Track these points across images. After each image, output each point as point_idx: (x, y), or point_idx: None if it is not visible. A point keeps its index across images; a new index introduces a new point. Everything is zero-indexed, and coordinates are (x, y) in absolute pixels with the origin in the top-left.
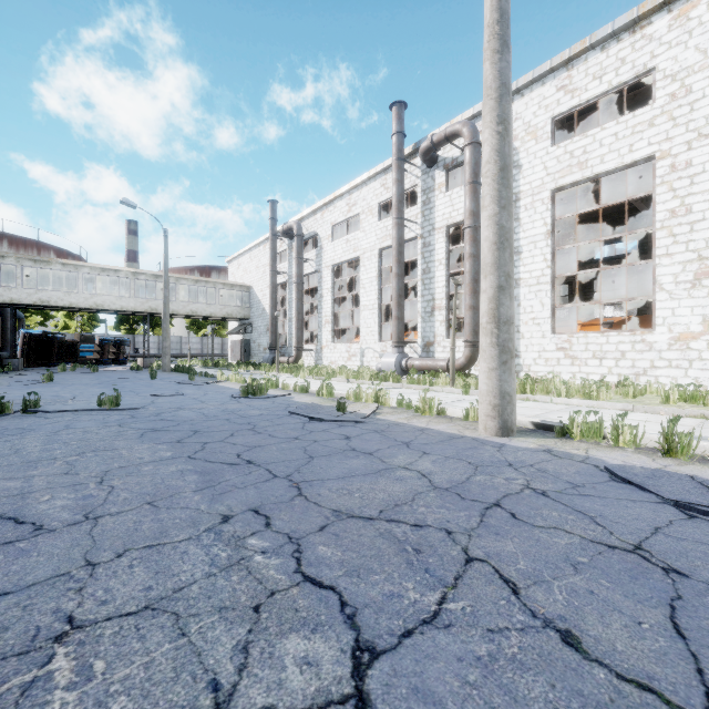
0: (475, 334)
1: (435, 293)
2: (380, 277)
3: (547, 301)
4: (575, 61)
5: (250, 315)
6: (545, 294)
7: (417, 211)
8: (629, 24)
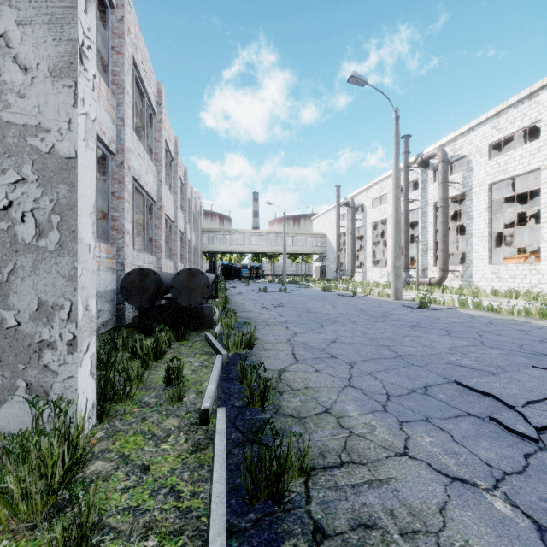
0: (444, 264)
1: (428, 240)
2: None
3: (487, 246)
4: (501, 113)
5: (325, 251)
6: (485, 242)
7: (418, 193)
8: (527, 96)
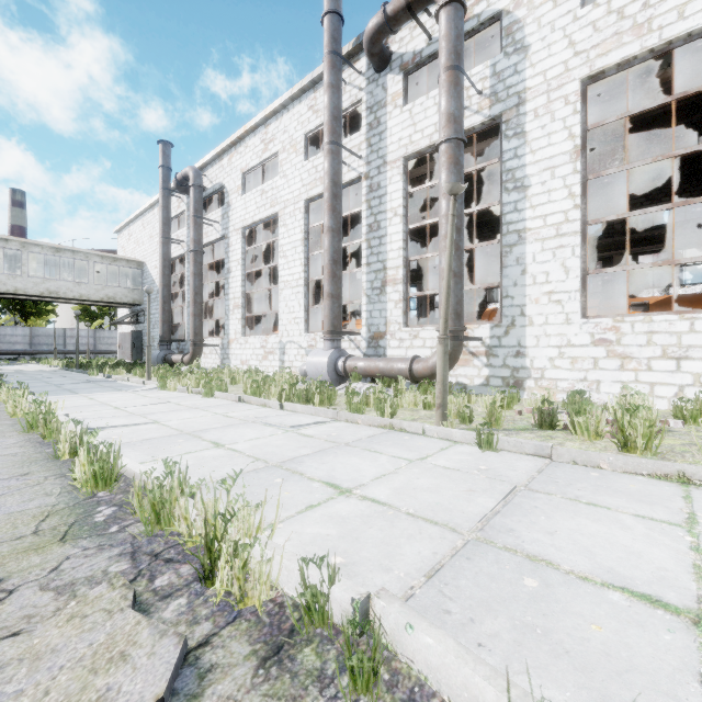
0: (457, 317)
1: (388, 258)
2: (307, 240)
3: (575, 264)
4: None
5: (143, 299)
6: (571, 251)
7: (360, 138)
8: None
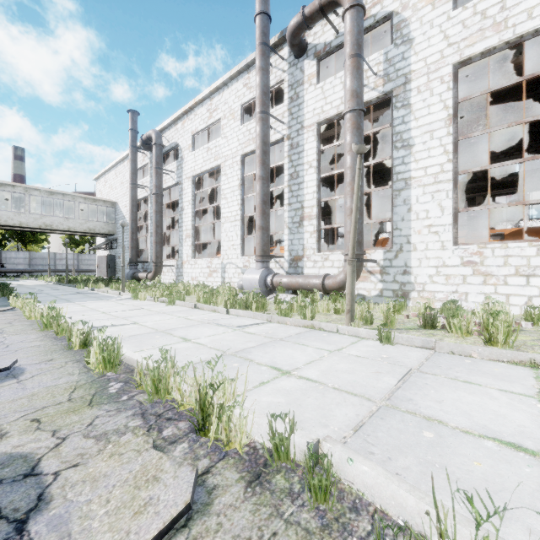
0: (359, 244)
1: (305, 200)
2: (243, 186)
3: (449, 204)
4: None
5: (116, 230)
6: (446, 194)
7: (283, 108)
8: None
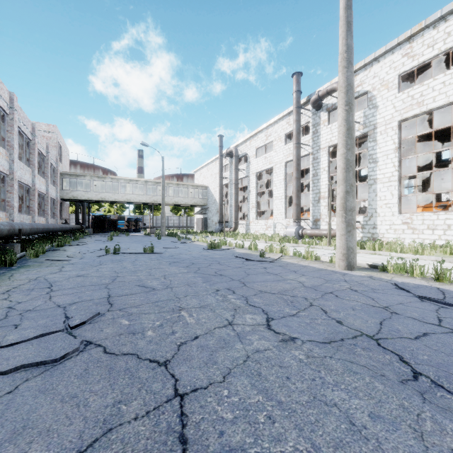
0: None
1: (321, 188)
2: (286, 179)
3: (395, 193)
4: (415, 37)
5: (207, 203)
6: (394, 188)
7: (309, 138)
8: None
